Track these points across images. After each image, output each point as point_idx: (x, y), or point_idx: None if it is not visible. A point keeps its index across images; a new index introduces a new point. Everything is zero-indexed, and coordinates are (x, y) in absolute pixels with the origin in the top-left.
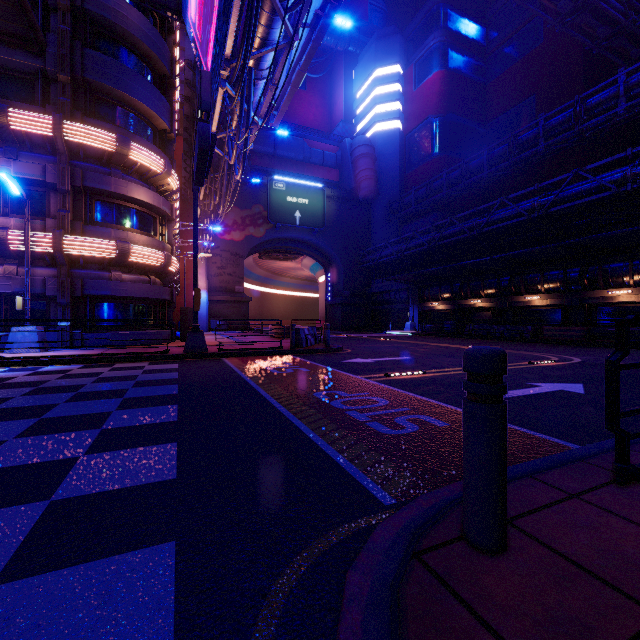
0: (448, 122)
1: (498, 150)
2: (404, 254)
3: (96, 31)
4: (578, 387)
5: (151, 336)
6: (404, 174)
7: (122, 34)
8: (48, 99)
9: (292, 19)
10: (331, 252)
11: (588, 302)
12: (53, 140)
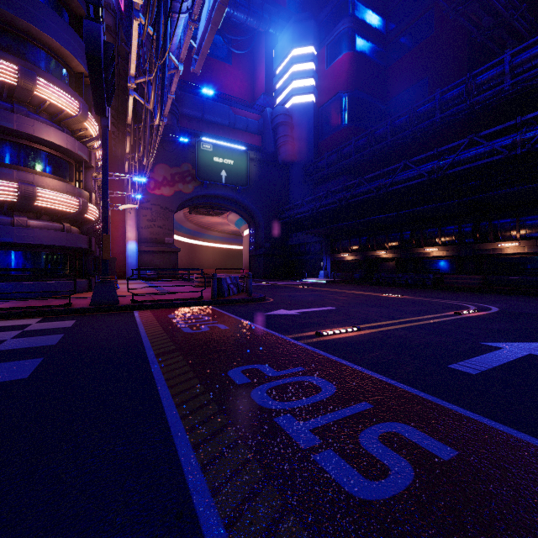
0: (355, 97)
1: (400, 121)
2: (318, 211)
3: None
4: None
5: (64, 286)
6: (317, 142)
7: None
8: None
9: None
10: (254, 208)
11: (480, 253)
12: None
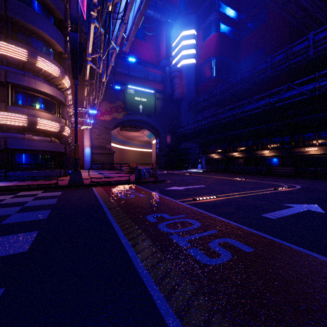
0: (220, 60)
1: (246, 74)
2: (197, 129)
3: None
4: (317, 207)
5: (51, 173)
6: (197, 87)
7: None
8: None
9: None
10: (159, 127)
11: (294, 154)
12: None
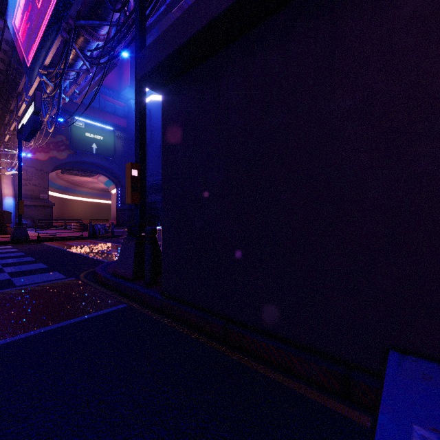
0: None
1: None
2: None
3: None
4: None
5: None
6: None
7: None
8: None
9: (89, 60)
10: (120, 174)
11: None
12: None
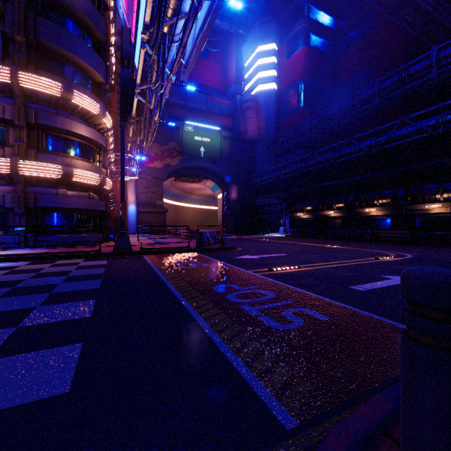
0: (310, 84)
1: (346, 104)
2: (279, 178)
3: (46, 4)
4: None
5: (90, 238)
6: (278, 121)
7: (67, 7)
8: (7, 55)
9: None
10: (226, 177)
11: (410, 213)
12: (11, 86)
